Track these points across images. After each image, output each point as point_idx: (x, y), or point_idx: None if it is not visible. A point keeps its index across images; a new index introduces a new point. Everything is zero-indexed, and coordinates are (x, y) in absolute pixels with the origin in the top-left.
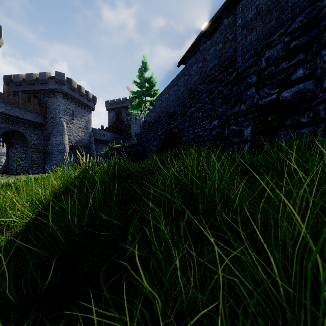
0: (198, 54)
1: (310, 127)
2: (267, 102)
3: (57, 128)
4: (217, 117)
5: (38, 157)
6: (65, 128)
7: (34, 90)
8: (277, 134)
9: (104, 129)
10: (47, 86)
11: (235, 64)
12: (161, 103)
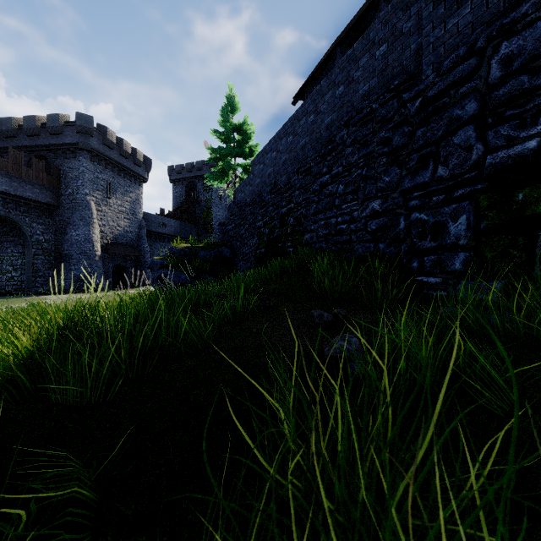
0: (335, 70)
1: None
2: (509, 157)
3: (80, 212)
4: (378, 194)
5: (45, 264)
6: (94, 212)
7: (38, 145)
8: None
9: (166, 215)
10: (62, 139)
11: (416, 84)
12: (263, 168)
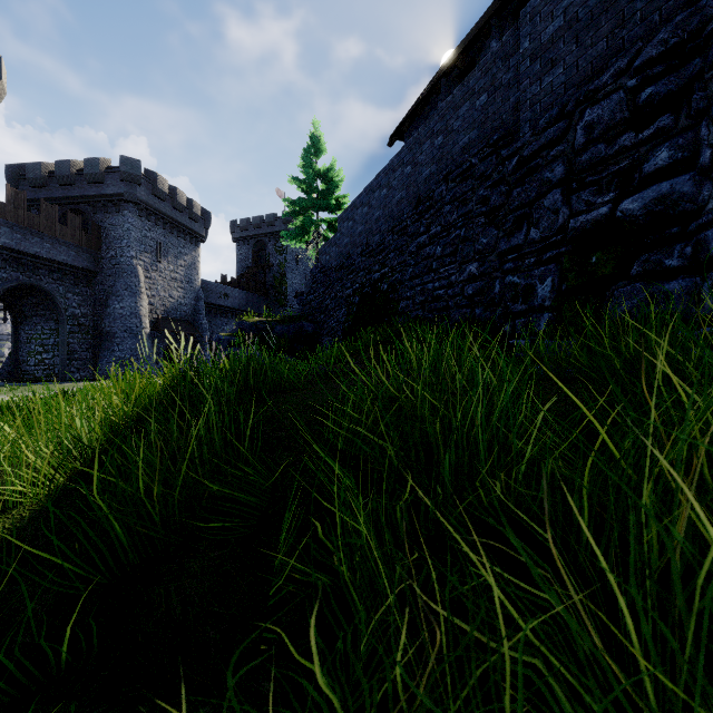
0: (434, 117)
1: (686, 279)
2: (587, 222)
3: (125, 280)
4: (476, 257)
5: (82, 343)
6: (142, 280)
7: (73, 197)
8: (611, 293)
9: (228, 283)
10: (103, 189)
11: (515, 140)
12: (353, 226)
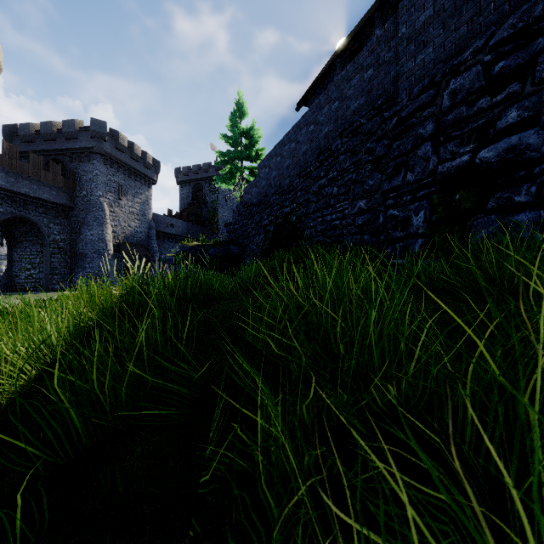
0: (331, 87)
1: (531, 211)
2: (452, 167)
3: (94, 213)
4: (364, 195)
5: (61, 262)
6: (107, 213)
7: (55, 150)
8: (471, 223)
9: (173, 216)
10: (77, 144)
11: (395, 104)
12: (269, 172)
